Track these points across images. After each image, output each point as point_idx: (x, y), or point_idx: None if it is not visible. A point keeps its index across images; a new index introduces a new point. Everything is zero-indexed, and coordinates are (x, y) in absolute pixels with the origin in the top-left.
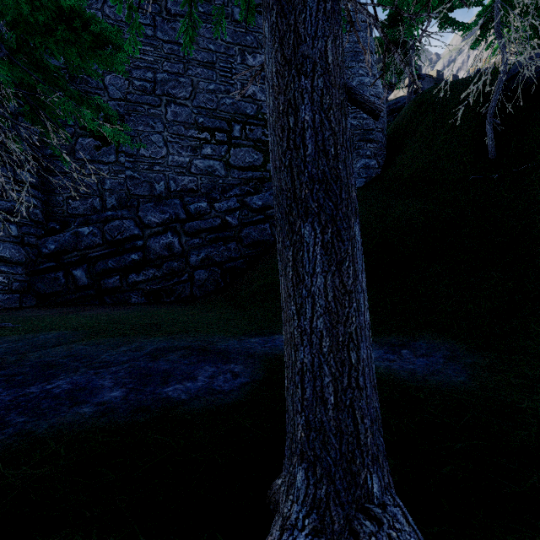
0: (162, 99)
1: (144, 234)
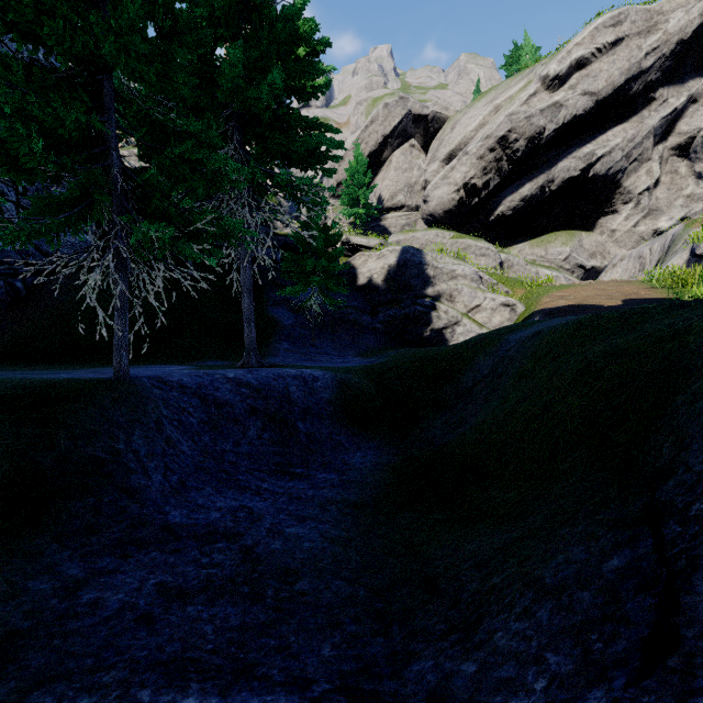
0: None
1: None
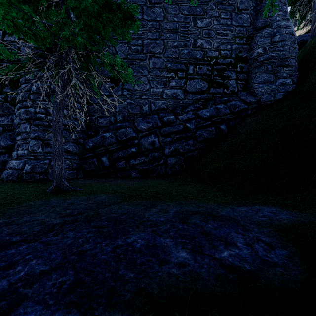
0: (147, 55)
1: (138, 136)
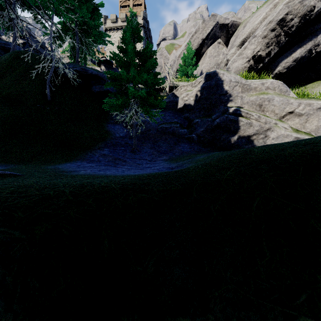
0: None
1: None
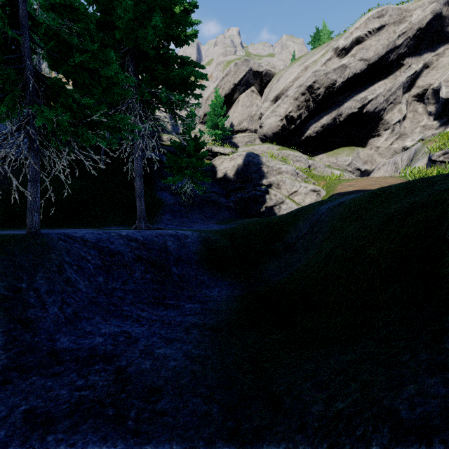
0: None
1: None
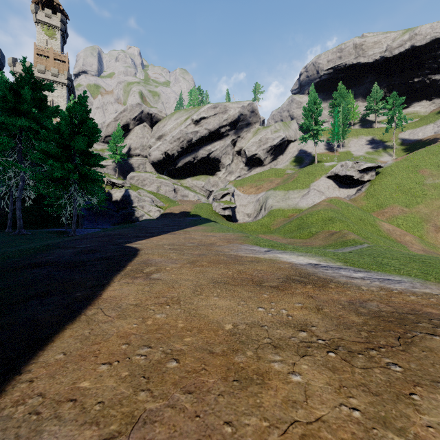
0: None
1: None
